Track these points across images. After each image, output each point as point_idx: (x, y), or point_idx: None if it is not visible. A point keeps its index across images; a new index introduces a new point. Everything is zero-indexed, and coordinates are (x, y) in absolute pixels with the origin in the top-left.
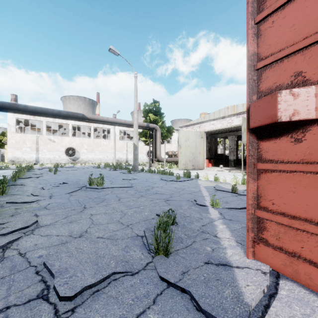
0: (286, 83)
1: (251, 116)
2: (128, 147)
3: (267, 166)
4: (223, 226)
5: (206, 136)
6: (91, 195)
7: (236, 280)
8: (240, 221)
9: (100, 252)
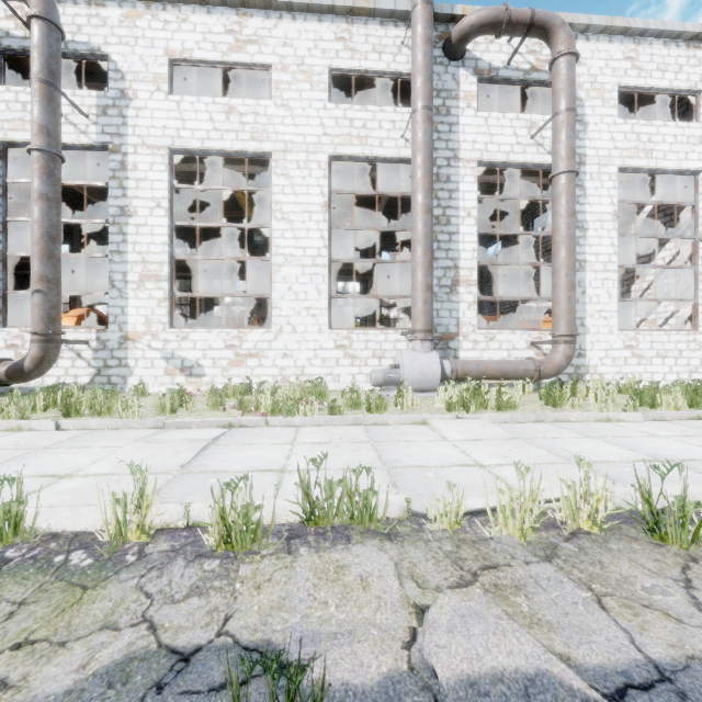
0: None
1: None
2: None
3: None
4: None
5: None
6: None
7: None
8: None
9: None
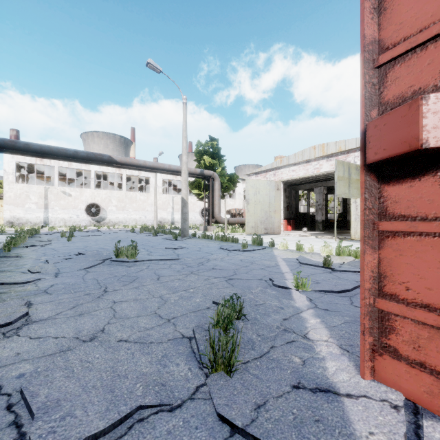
0: (433, 85)
1: (369, 143)
2: (174, 204)
3: (397, 226)
4: (316, 320)
5: (284, 188)
6: (118, 271)
7: (350, 422)
8: (341, 312)
9: (120, 368)
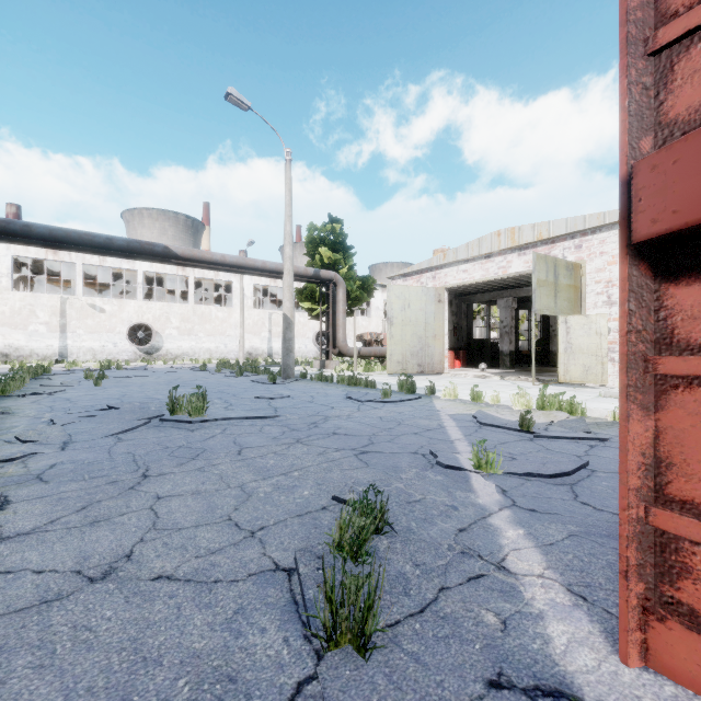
0: None
1: (638, 202)
2: (273, 325)
3: (699, 366)
4: (518, 531)
5: (449, 299)
6: (171, 438)
7: None
8: (560, 516)
9: (149, 641)
